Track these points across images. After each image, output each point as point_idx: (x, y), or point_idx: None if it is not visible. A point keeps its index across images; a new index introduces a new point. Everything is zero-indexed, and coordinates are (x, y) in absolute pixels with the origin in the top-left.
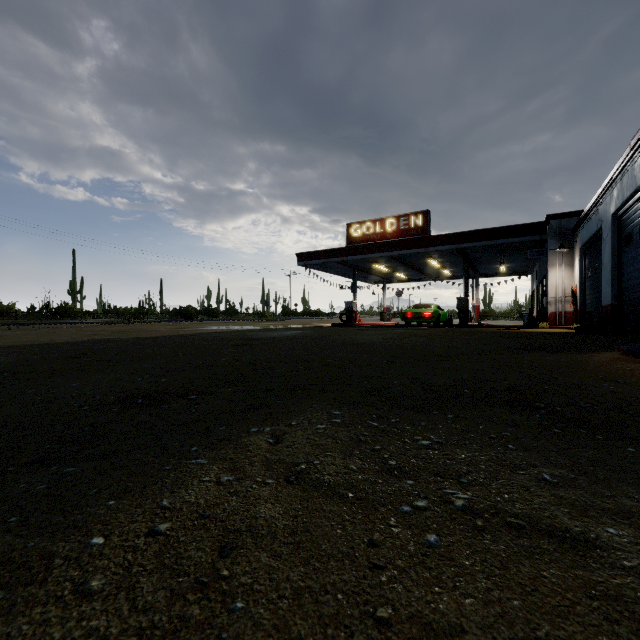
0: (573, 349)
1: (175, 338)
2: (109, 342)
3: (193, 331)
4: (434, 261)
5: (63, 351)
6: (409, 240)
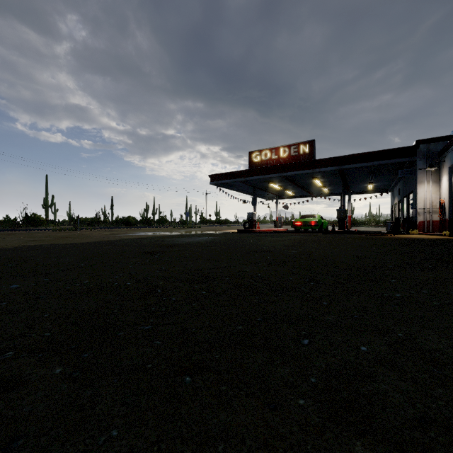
0: None
1: (99, 244)
2: (32, 249)
3: (122, 237)
4: (317, 181)
5: None
6: (299, 163)
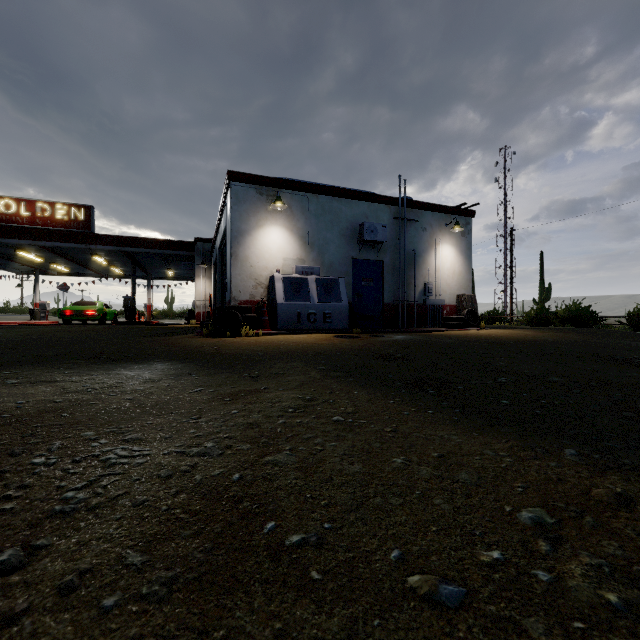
0: (178, 334)
1: None
2: None
3: None
4: (101, 258)
5: None
6: (66, 233)
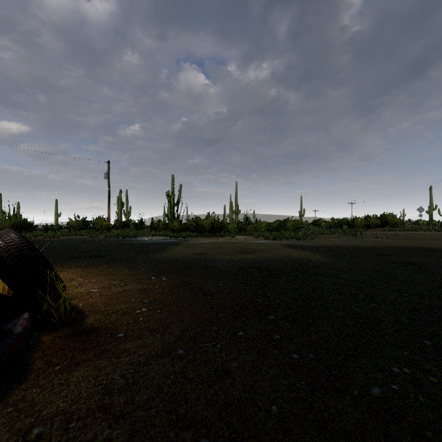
0: None
1: None
2: None
3: None
4: None
5: None
6: None
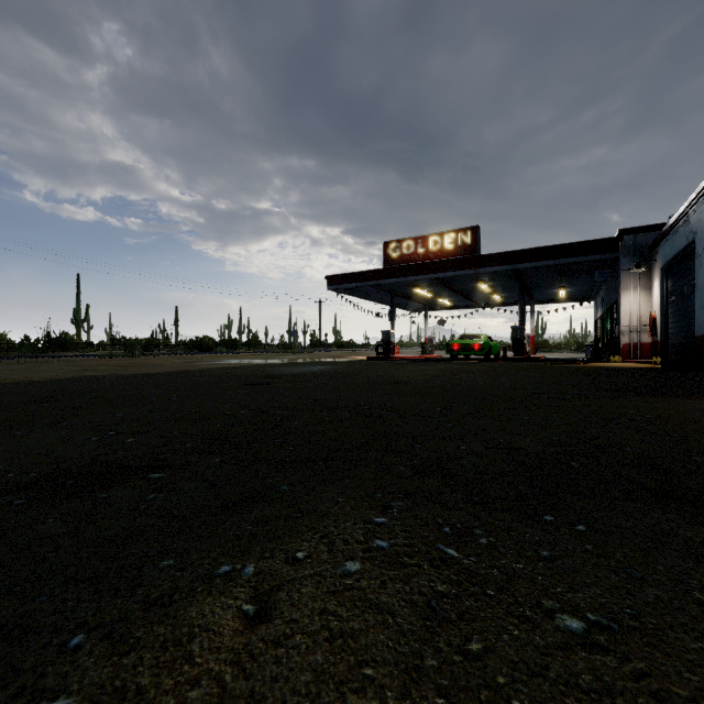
0: (680, 391)
1: (179, 375)
2: (95, 380)
3: (204, 366)
4: (484, 285)
5: (28, 393)
6: (456, 260)
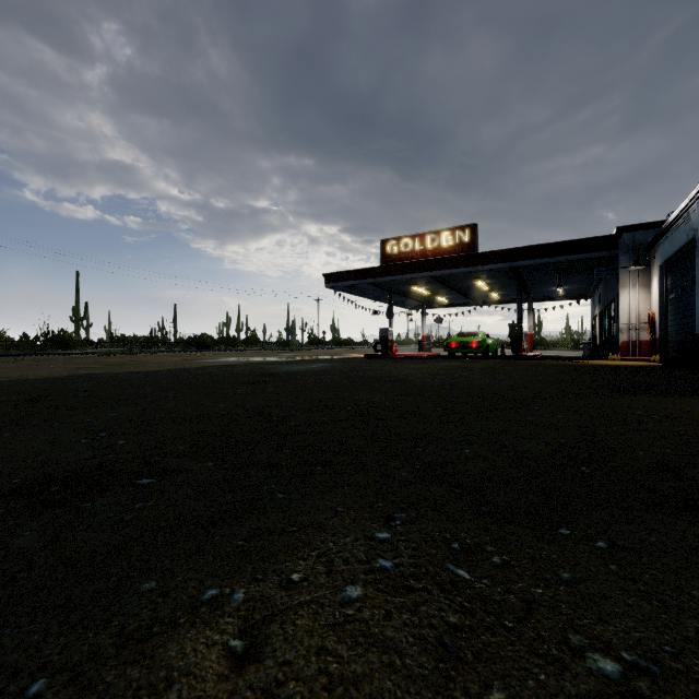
0: (684, 391)
1: (175, 373)
2: (91, 378)
3: (201, 364)
4: (482, 283)
5: (22, 392)
6: (454, 258)
